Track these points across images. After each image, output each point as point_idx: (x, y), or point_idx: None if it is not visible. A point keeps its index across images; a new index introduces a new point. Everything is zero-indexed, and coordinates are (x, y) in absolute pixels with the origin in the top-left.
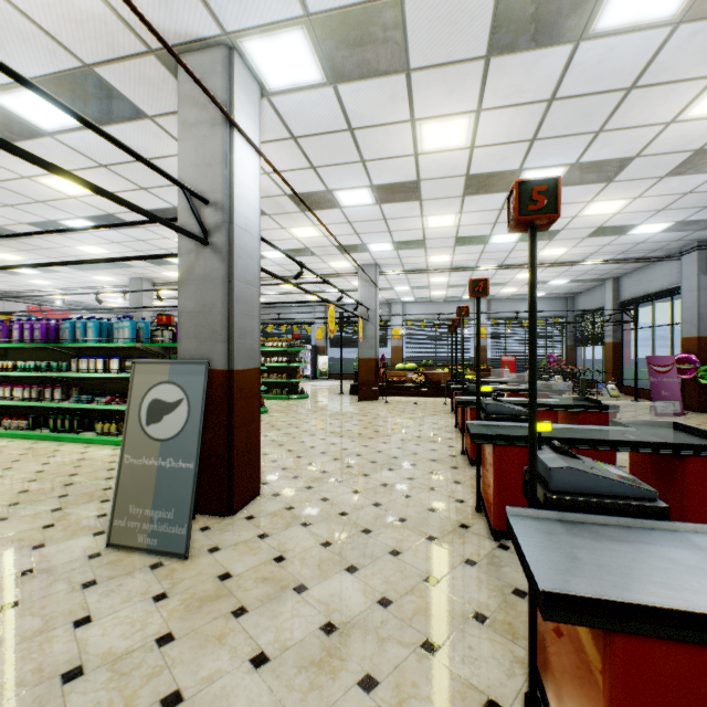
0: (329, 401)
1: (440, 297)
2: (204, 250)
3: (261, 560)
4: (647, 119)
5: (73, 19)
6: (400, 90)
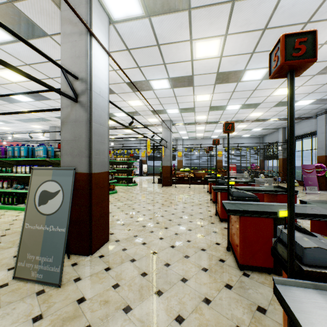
0: (147, 187)
1: (200, 137)
2: (75, 105)
3: (104, 287)
4: None
5: None
6: (185, 21)
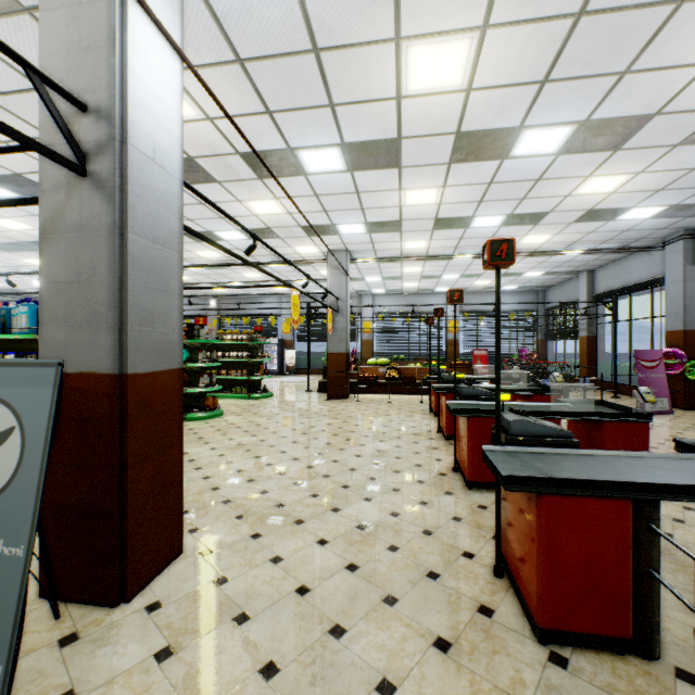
0: (295, 400)
1: (412, 289)
2: (80, 183)
3: None
4: (687, 56)
5: None
6: None
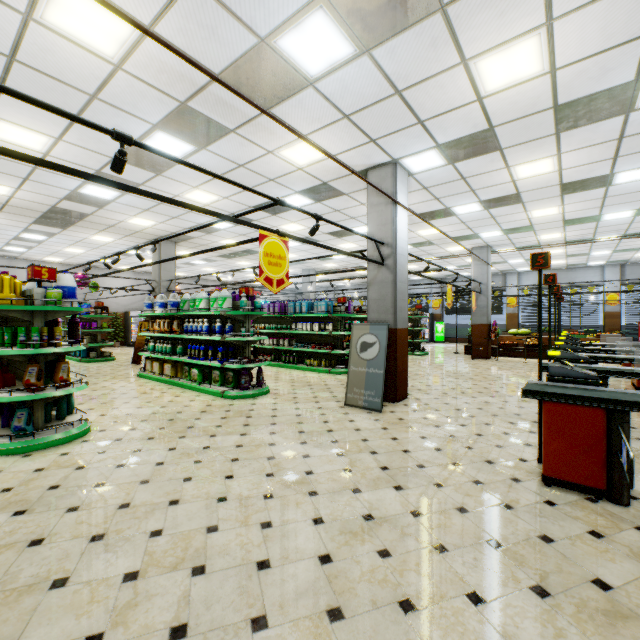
0: (446, 358)
1: (559, 265)
2: (382, 268)
3: (416, 417)
4: None
5: (326, 170)
6: (496, 157)
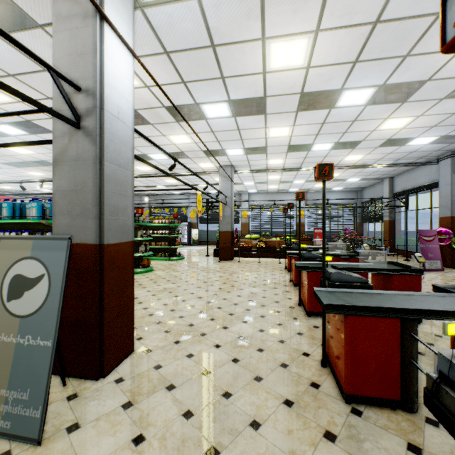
0: (199, 261)
1: (274, 190)
2: (77, 133)
3: (118, 443)
4: None
5: None
6: (254, 5)
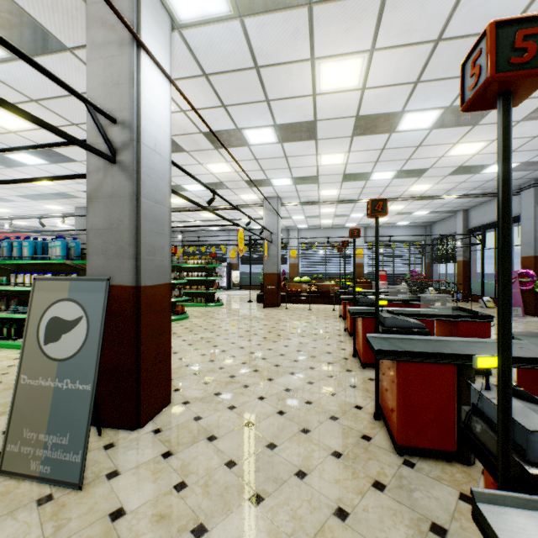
0: (240, 308)
1: (328, 225)
2: (112, 168)
3: (160, 489)
4: None
5: None
6: (302, 25)
